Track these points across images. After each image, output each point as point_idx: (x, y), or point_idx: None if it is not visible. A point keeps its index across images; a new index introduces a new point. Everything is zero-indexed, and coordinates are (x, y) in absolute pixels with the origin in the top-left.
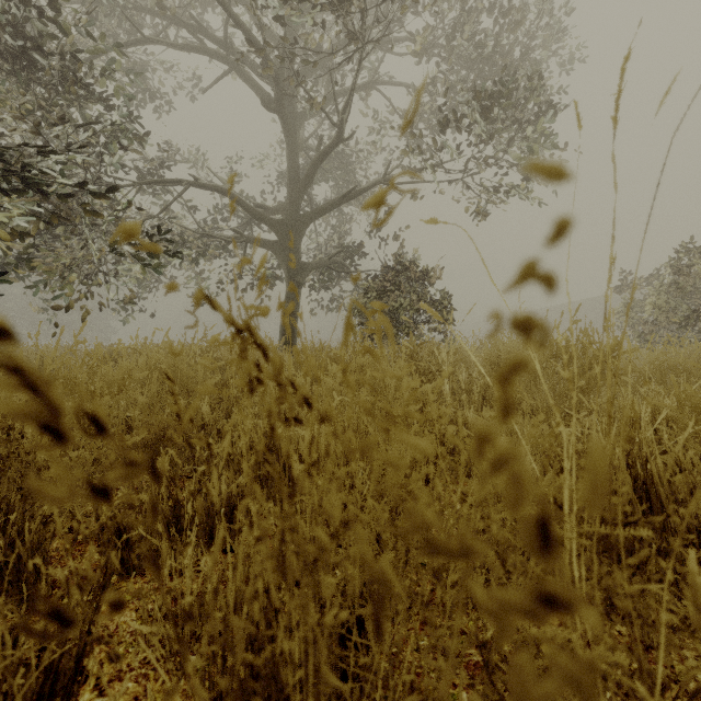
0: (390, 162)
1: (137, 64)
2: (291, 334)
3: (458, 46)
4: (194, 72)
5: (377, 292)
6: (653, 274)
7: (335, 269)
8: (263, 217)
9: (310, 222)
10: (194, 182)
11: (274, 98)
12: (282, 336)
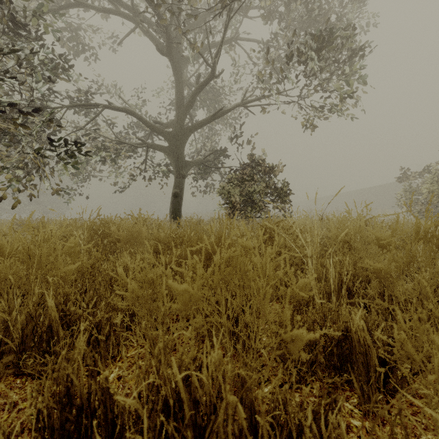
0: (246, 91)
1: (72, 25)
2: (178, 211)
3: (293, 11)
4: (113, 33)
5: (237, 182)
6: (424, 169)
7: (209, 166)
8: (158, 129)
9: (191, 133)
10: (109, 104)
11: (165, 45)
12: (171, 212)
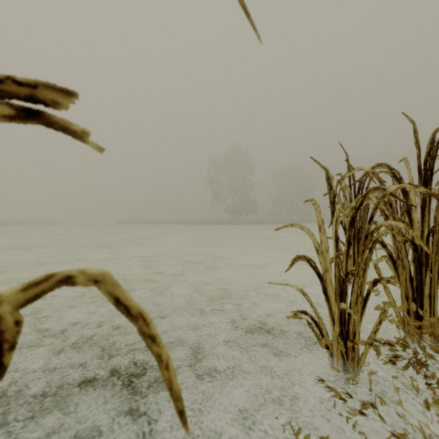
0: None
1: None
2: None
3: None
4: None
5: None
6: None
7: None
8: None
9: None
10: None
11: None
12: None
